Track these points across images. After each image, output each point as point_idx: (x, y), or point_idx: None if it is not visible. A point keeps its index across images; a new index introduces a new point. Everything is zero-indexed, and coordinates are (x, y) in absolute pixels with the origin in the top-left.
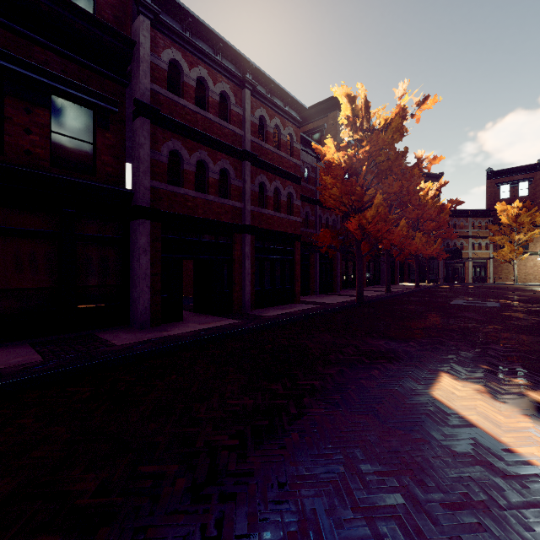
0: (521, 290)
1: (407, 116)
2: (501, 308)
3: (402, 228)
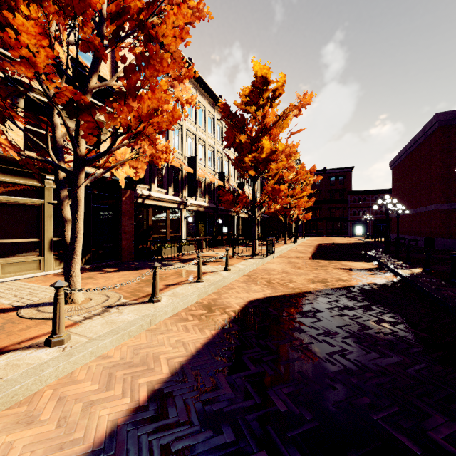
0: None
1: None
2: None
3: None
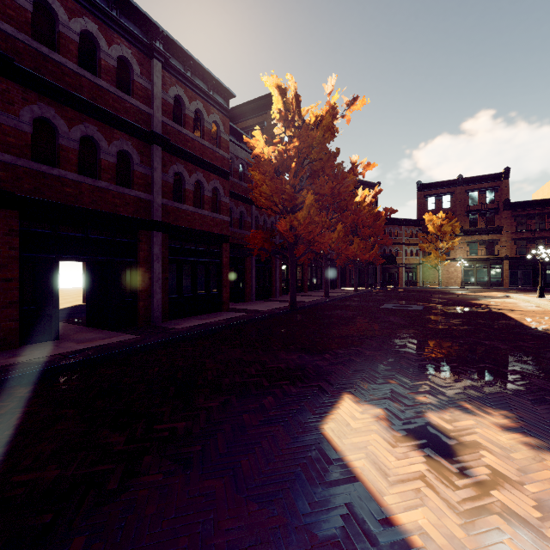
0: (444, 293)
1: (337, 115)
2: (424, 311)
3: (339, 232)
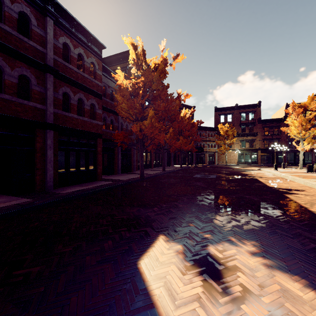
0: (228, 168)
1: (167, 64)
2: (216, 178)
3: (171, 133)
